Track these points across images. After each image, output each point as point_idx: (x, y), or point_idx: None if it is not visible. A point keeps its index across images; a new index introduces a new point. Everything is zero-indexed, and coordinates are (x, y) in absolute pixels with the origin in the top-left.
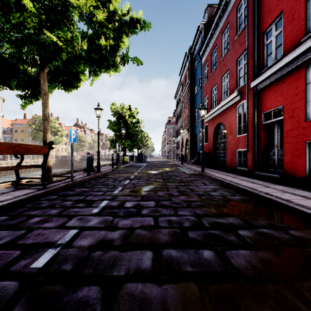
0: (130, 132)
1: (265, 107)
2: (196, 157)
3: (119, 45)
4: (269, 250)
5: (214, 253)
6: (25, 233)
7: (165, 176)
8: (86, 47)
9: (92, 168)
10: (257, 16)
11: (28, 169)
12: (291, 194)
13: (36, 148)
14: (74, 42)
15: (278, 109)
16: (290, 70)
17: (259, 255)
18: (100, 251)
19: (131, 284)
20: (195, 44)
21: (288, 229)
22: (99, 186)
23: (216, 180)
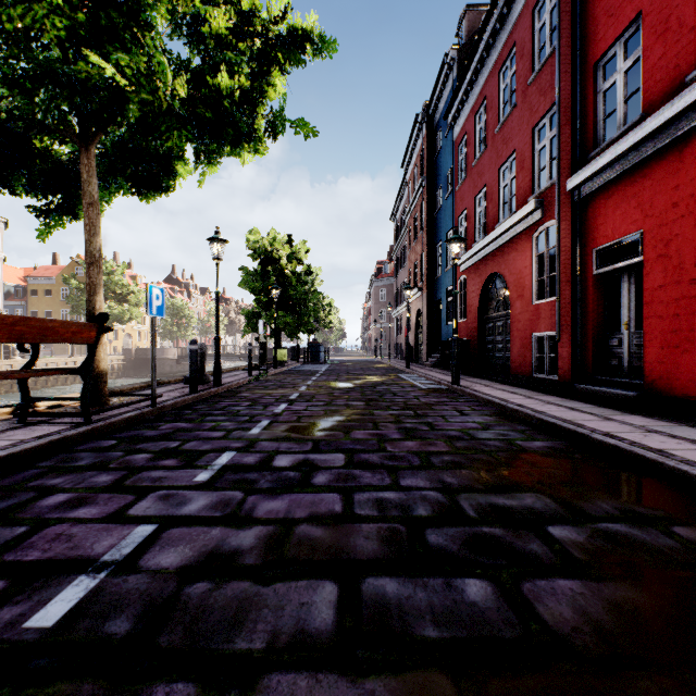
0: (291, 296)
1: (600, 236)
2: (439, 352)
3: (264, 90)
4: (631, 579)
5: (493, 589)
6: (26, 534)
7: (371, 394)
8: (186, 92)
9: (203, 376)
10: (581, 26)
11: (61, 378)
12: (667, 436)
13: (66, 329)
14: (155, 78)
15: (630, 239)
16: (660, 149)
17: (608, 594)
18: (207, 582)
19: (280, 677)
20: (437, 97)
21: (670, 522)
22: (216, 418)
23: (487, 404)
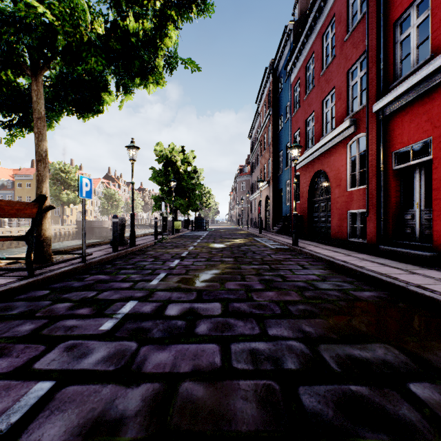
0: (183, 186)
1: (398, 142)
2: (281, 223)
3: (162, 36)
4: None
5: None
6: None
7: (237, 252)
8: (103, 32)
9: (123, 239)
10: None
11: None
12: None
13: (11, 207)
14: (77, 17)
15: (420, 144)
16: None
17: None
18: None
19: None
20: (279, 56)
21: None
22: (128, 271)
23: (320, 260)
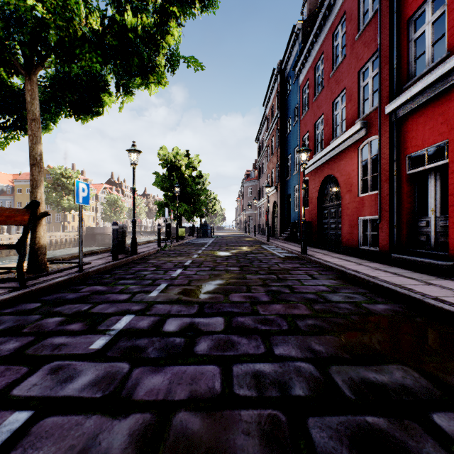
0: (188, 192)
1: (412, 145)
2: (289, 230)
3: (163, 33)
4: None
5: None
6: None
7: (243, 260)
8: (99, 27)
9: (124, 247)
10: None
11: None
12: None
13: None
14: (70, 10)
15: (436, 147)
16: None
17: None
18: None
19: None
20: (287, 56)
21: None
22: (127, 282)
23: (329, 269)
